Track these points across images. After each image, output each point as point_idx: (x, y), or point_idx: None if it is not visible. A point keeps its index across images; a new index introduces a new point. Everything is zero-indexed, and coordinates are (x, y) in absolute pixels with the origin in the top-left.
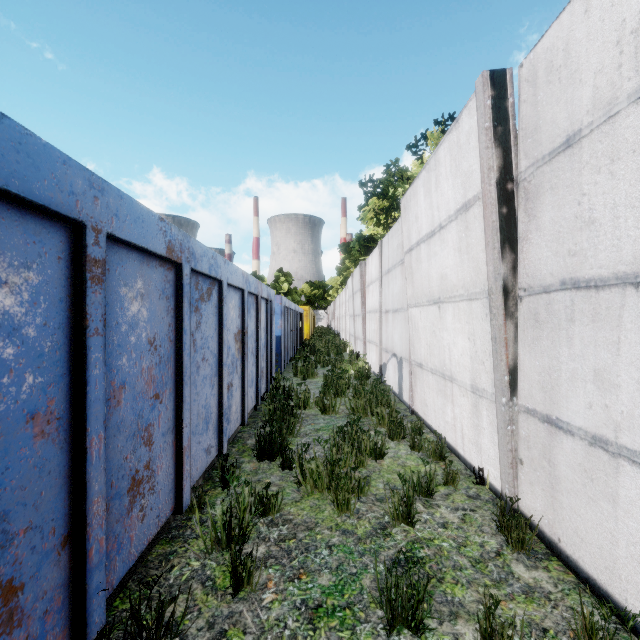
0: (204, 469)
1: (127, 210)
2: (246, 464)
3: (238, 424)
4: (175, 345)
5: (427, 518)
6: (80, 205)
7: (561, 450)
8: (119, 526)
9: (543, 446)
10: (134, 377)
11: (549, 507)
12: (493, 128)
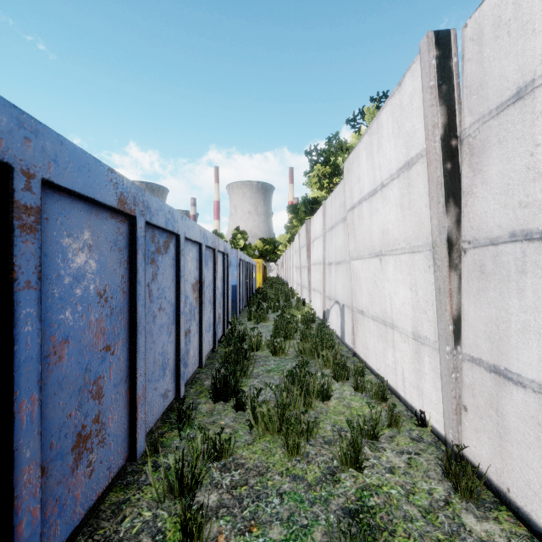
0: (161, 413)
1: (69, 157)
2: (202, 405)
3: (196, 367)
4: (129, 296)
5: (374, 462)
6: (4, 145)
7: (510, 401)
8: (61, 487)
9: (490, 395)
10: (80, 330)
11: (497, 456)
12: (438, 87)
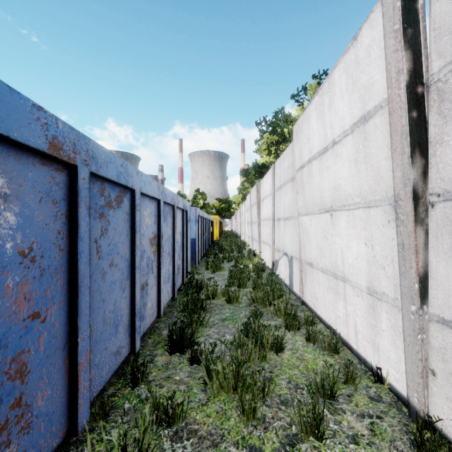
0: (112, 372)
1: None
2: (158, 357)
3: (154, 318)
4: (68, 254)
5: (335, 429)
6: None
7: None
8: None
9: None
10: None
11: None
12: (403, 30)
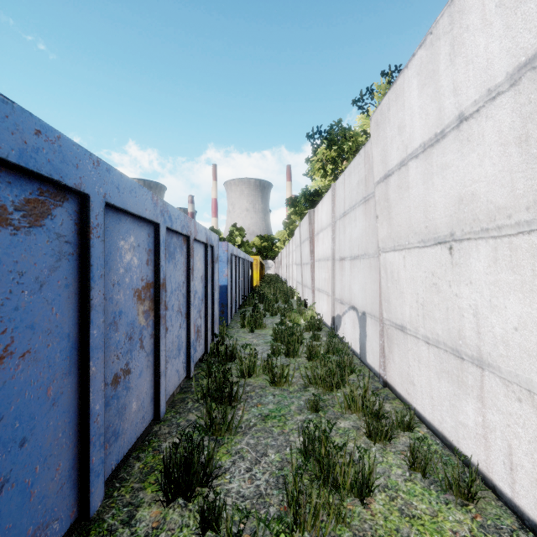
0: None
1: None
2: (144, 510)
3: (146, 424)
4: None
5: None
6: None
7: None
8: None
9: None
10: None
11: None
12: None
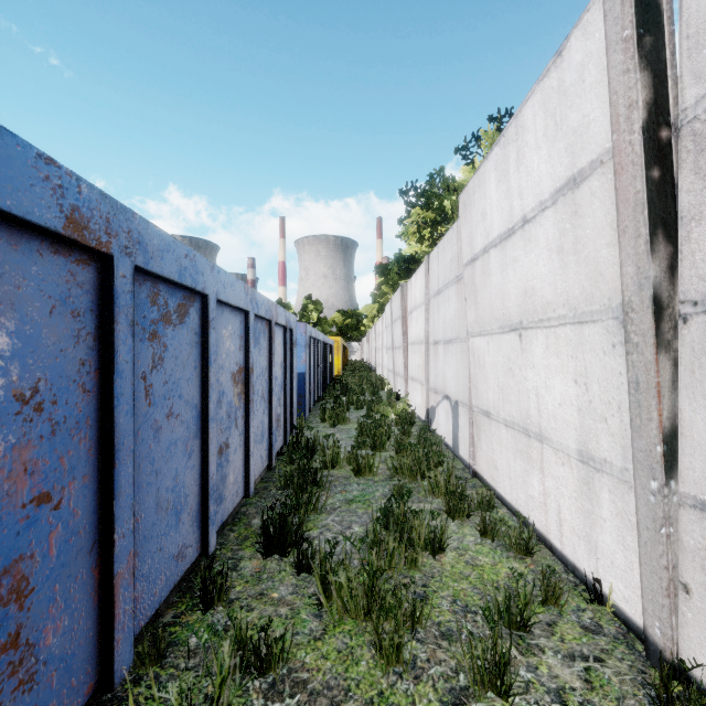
0: (171, 587)
1: None
2: (246, 562)
3: (239, 498)
4: (99, 398)
5: (528, 678)
6: None
7: None
8: None
9: None
10: None
11: None
12: (637, 38)
